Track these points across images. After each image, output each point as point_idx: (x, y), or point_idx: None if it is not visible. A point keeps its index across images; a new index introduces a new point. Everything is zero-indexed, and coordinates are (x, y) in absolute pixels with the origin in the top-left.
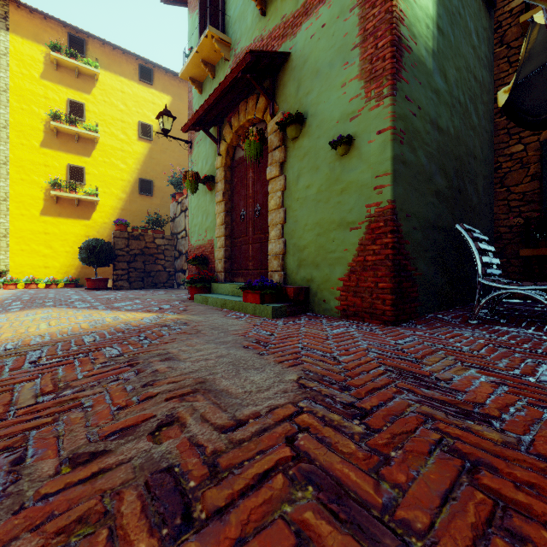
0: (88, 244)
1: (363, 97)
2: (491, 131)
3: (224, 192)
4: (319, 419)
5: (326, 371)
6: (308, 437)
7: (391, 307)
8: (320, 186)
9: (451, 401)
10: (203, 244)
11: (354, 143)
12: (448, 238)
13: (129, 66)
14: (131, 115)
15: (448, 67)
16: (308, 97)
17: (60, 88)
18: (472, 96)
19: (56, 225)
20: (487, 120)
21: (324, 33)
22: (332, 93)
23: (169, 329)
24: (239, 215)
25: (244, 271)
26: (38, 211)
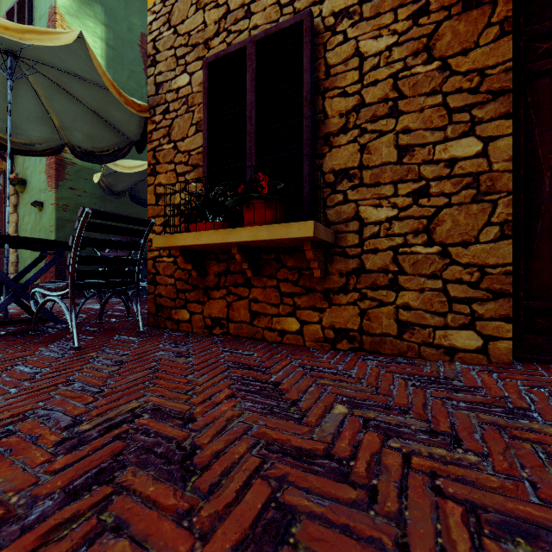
0: None
1: (47, 183)
2: None
3: None
4: None
5: None
6: None
7: None
8: (32, 225)
9: None
10: None
11: (44, 206)
12: None
13: None
14: None
15: None
16: (28, 171)
17: None
18: None
19: None
20: None
21: None
22: (37, 174)
23: None
24: None
25: None
26: None
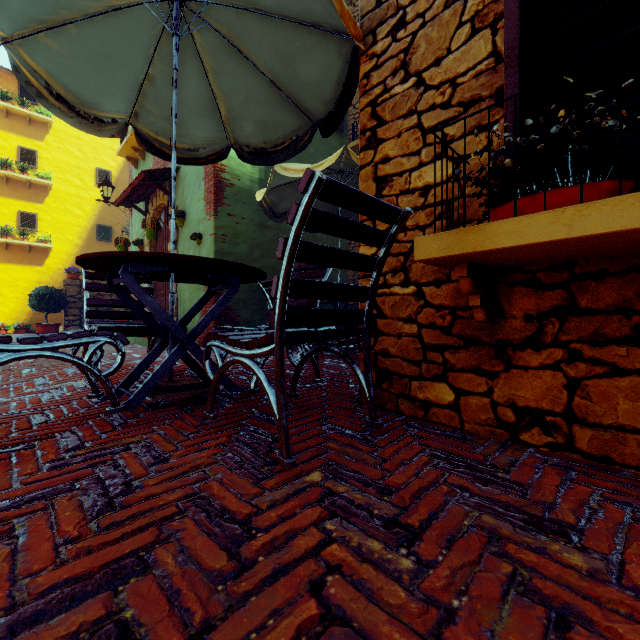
0: (38, 292)
1: (205, 212)
2: None
3: None
4: None
5: None
6: None
7: None
8: None
9: None
10: None
11: (202, 238)
12: None
13: None
14: (88, 162)
15: None
16: (187, 201)
17: (10, 135)
18: None
19: (6, 271)
20: None
21: None
22: (195, 203)
23: None
24: None
25: None
26: None
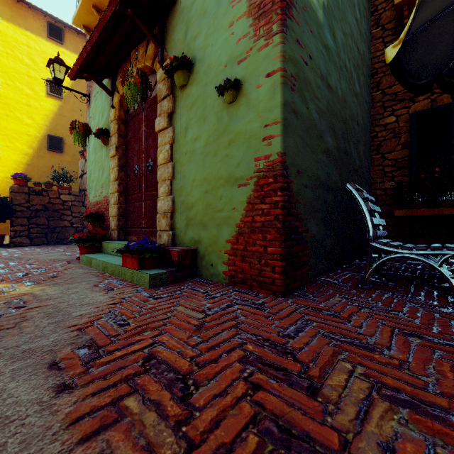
0: None
1: (251, 35)
2: (369, 102)
3: (117, 146)
4: None
5: None
6: None
7: (281, 275)
8: (207, 138)
9: None
10: (100, 201)
11: (242, 88)
12: (336, 198)
13: (36, 21)
14: (38, 71)
15: (336, 27)
16: (196, 41)
17: None
18: (355, 65)
19: None
20: (366, 91)
21: None
22: (219, 34)
23: None
24: (133, 171)
25: (138, 229)
26: None
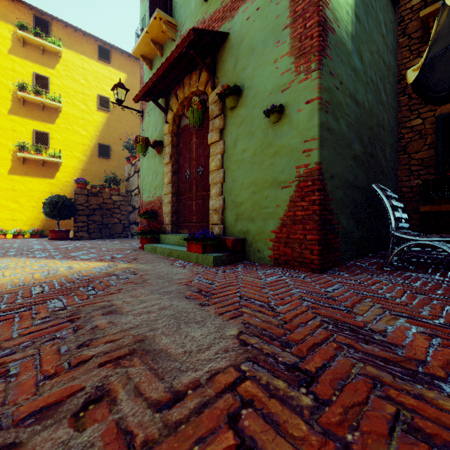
0: (51, 200)
1: (293, 71)
2: (395, 107)
3: (171, 155)
4: (263, 387)
5: (265, 323)
6: (253, 414)
7: (318, 256)
8: (255, 150)
9: (393, 358)
10: (153, 200)
11: (285, 111)
12: (363, 196)
13: (89, 46)
14: (91, 89)
15: (363, 49)
16: (245, 72)
17: (26, 63)
18: (381, 76)
19: (23, 183)
20: (393, 97)
21: (258, 16)
22: (265, 68)
23: (117, 278)
24: (184, 175)
25: (189, 224)
26: (6, 170)
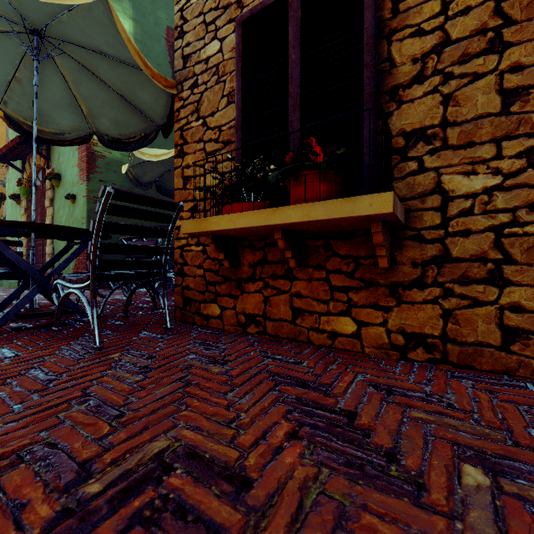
0: None
1: (79, 177)
2: None
3: (26, 208)
4: None
5: None
6: None
7: None
8: (66, 217)
9: None
10: None
11: (76, 198)
12: None
13: None
14: None
15: None
16: (63, 166)
17: None
18: None
19: None
20: None
21: None
22: (70, 168)
23: None
24: None
25: (40, 264)
26: None
